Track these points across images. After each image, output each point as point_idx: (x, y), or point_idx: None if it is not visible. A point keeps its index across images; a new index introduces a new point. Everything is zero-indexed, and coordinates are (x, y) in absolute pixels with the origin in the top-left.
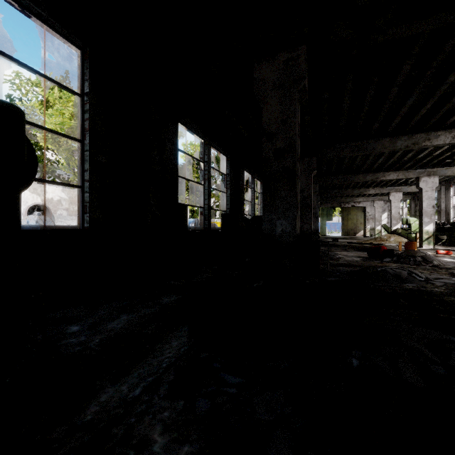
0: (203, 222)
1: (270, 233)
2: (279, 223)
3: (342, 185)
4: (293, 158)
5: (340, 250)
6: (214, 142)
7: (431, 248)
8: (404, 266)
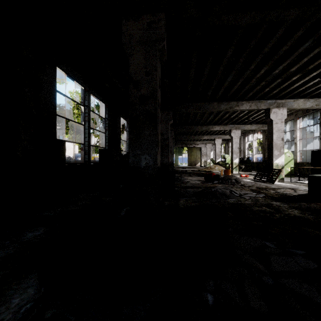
0: (84, 156)
1: (136, 166)
2: (144, 158)
3: (188, 133)
4: (155, 104)
5: (187, 176)
6: (94, 91)
7: (237, 173)
8: (226, 186)
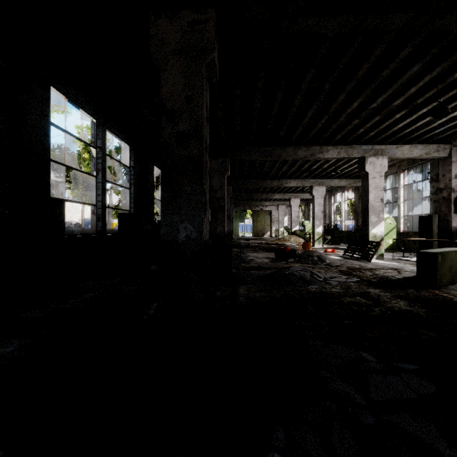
0: (95, 223)
1: (171, 240)
2: (183, 227)
3: (253, 190)
4: (200, 146)
5: (251, 251)
6: (112, 125)
7: (321, 247)
8: (305, 266)
